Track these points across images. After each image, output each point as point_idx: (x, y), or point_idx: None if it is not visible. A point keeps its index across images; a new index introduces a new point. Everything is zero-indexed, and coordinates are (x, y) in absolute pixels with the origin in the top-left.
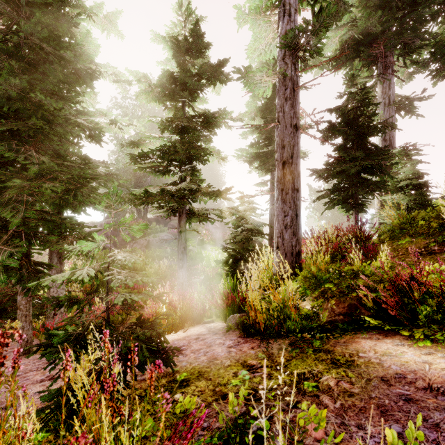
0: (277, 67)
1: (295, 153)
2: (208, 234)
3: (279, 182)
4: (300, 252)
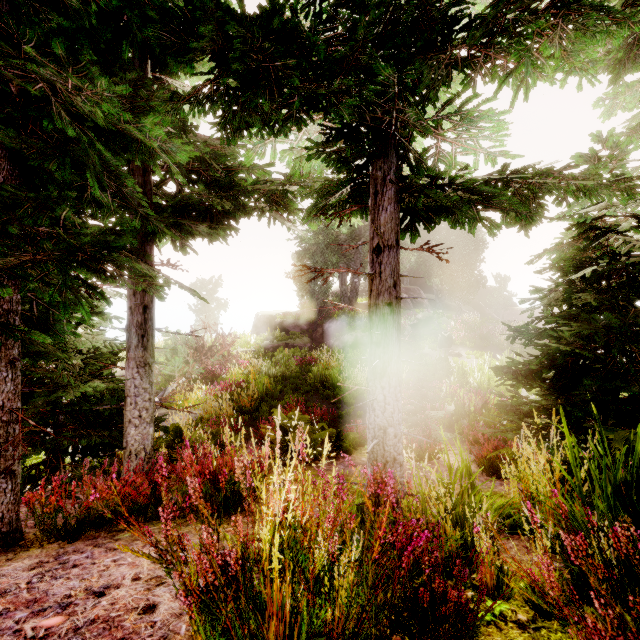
0: None
1: None
2: (459, 328)
3: None
4: None
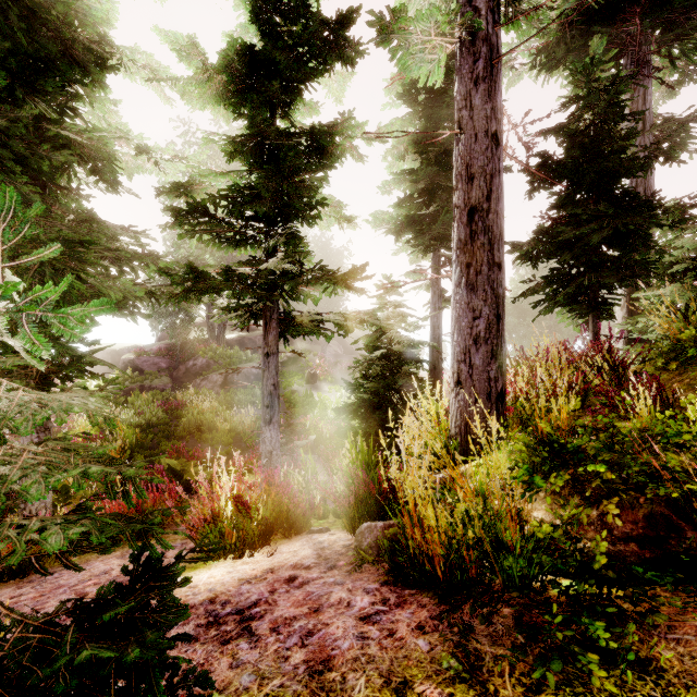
0: (458, 18)
1: (495, 190)
2: (323, 365)
3: (463, 250)
4: (503, 391)
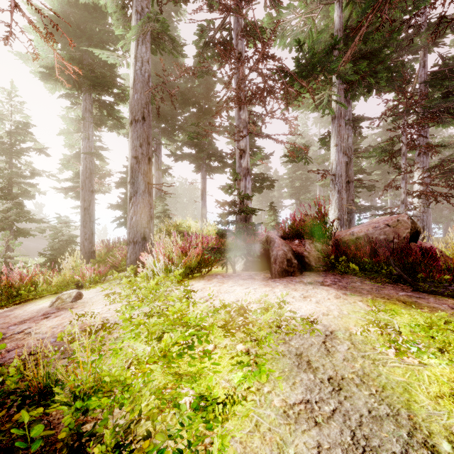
0: (82, 160)
1: (92, 204)
2: None
3: (83, 217)
4: (94, 251)
